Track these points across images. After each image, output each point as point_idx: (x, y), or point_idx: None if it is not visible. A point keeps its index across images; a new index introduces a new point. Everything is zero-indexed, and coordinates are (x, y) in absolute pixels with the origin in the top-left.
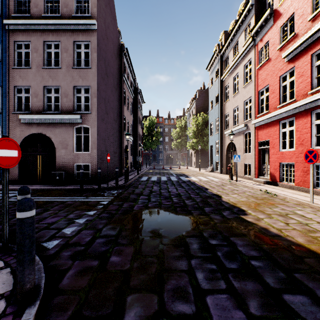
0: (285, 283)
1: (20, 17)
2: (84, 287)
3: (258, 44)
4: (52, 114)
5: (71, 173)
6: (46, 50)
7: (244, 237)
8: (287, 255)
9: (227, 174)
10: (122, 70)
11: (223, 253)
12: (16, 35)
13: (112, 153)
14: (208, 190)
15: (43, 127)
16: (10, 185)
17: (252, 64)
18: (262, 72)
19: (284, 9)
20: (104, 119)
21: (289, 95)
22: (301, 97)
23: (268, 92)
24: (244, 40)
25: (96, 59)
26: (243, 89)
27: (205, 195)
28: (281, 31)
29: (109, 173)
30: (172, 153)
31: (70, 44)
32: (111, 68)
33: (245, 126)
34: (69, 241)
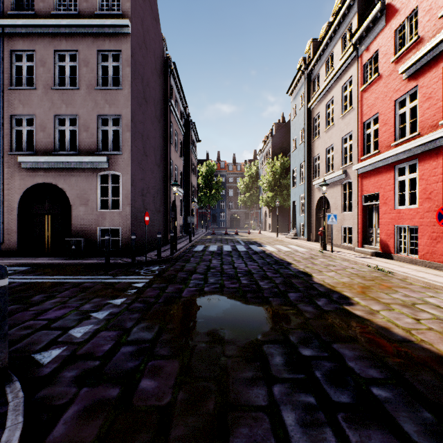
0: (437, 433)
1: (20, 15)
2: (90, 442)
3: (363, 55)
4: (66, 155)
5: (93, 241)
6: (58, 63)
7: (355, 343)
8: (429, 376)
9: (316, 242)
10: (168, 94)
11: (324, 372)
12: (14, 41)
13: (153, 211)
14: (292, 266)
15: (53, 174)
16: (5, 258)
17: (354, 84)
18: (368, 95)
19: (402, 3)
20: (142, 163)
21: (409, 127)
22: (428, 129)
23: (376, 124)
24: (342, 50)
25: (129, 76)
26: (340, 121)
27: (287, 273)
28: (397, 35)
29: (148, 241)
30: (238, 212)
31: (92, 54)
32: (151, 90)
33: (343, 173)
34: (77, 350)
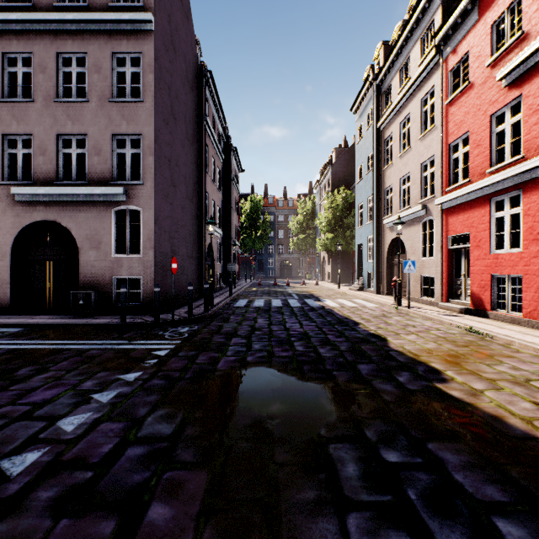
0: None
1: (13, 8)
2: None
3: (449, 58)
4: (72, 185)
5: (107, 294)
6: (62, 68)
7: (458, 441)
8: None
9: (388, 295)
10: (203, 111)
11: (421, 492)
12: (7, 41)
13: (183, 257)
14: (360, 326)
15: (55, 209)
16: None
17: (437, 97)
18: (455, 109)
19: None
20: (169, 195)
21: (510, 148)
22: (536, 151)
23: (465, 146)
24: (421, 54)
25: (152, 86)
26: (419, 143)
27: (355, 337)
28: (493, 32)
29: (178, 294)
30: (290, 258)
31: (105, 57)
32: (181, 104)
33: (423, 208)
34: (63, 453)
